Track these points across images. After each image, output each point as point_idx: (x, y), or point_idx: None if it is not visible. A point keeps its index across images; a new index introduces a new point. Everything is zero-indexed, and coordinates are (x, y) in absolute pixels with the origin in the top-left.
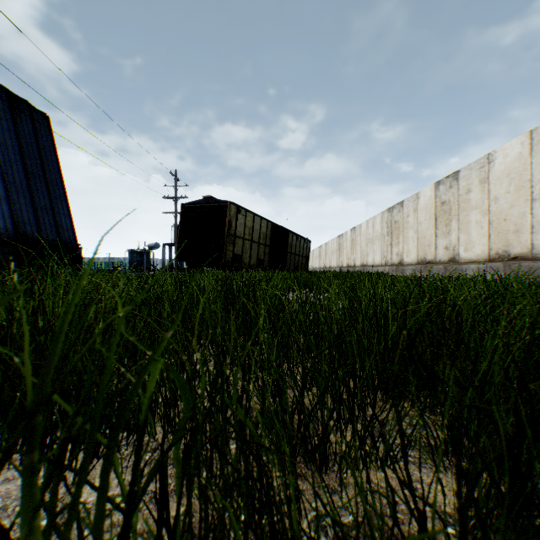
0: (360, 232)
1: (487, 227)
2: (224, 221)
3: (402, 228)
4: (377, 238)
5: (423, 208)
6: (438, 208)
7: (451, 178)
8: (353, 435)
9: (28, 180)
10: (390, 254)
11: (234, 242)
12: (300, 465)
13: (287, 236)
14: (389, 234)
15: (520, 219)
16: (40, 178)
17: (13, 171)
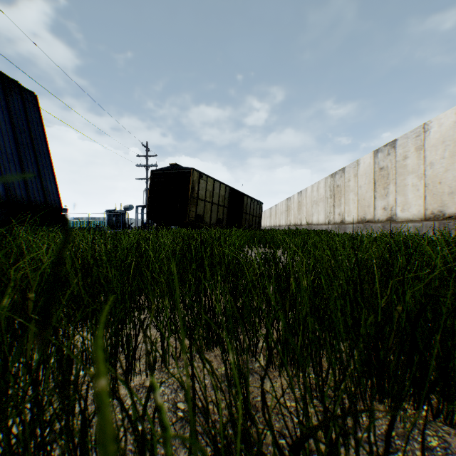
0: (306, 195)
1: (423, 189)
2: (188, 185)
3: (344, 191)
4: (321, 200)
5: (362, 174)
6: (376, 173)
7: (389, 146)
8: None
9: (18, 150)
10: (332, 214)
11: (196, 204)
12: None
13: (242, 199)
14: (332, 197)
15: (454, 182)
16: (29, 148)
17: (4, 142)
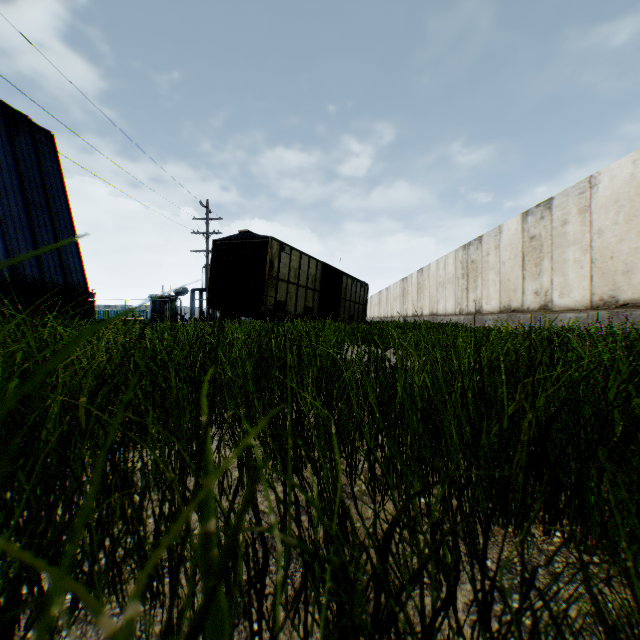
0: (429, 274)
1: (588, 267)
2: (265, 261)
3: (481, 269)
4: (450, 281)
5: (506, 245)
6: (526, 245)
7: (543, 207)
8: (484, 639)
9: (27, 212)
10: (465, 300)
11: (276, 286)
12: None
13: (340, 279)
14: (464, 277)
15: (631, 257)
16: (43, 209)
17: (9, 201)
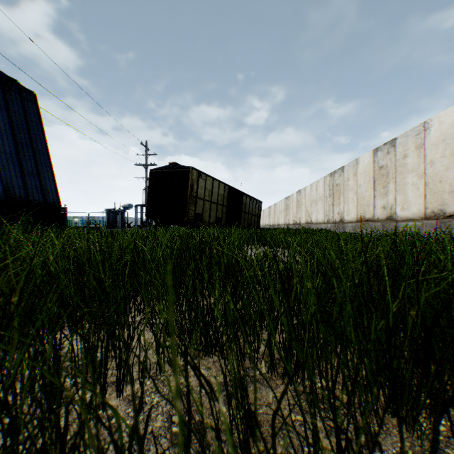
0: (305, 194)
1: (423, 188)
2: (187, 184)
3: (343, 190)
4: (320, 199)
5: (362, 172)
6: (376, 172)
7: (389, 145)
8: None
9: (17, 149)
10: (331, 213)
11: (195, 203)
12: None
13: (241, 198)
14: (331, 196)
15: None
16: (28, 147)
17: (3, 141)
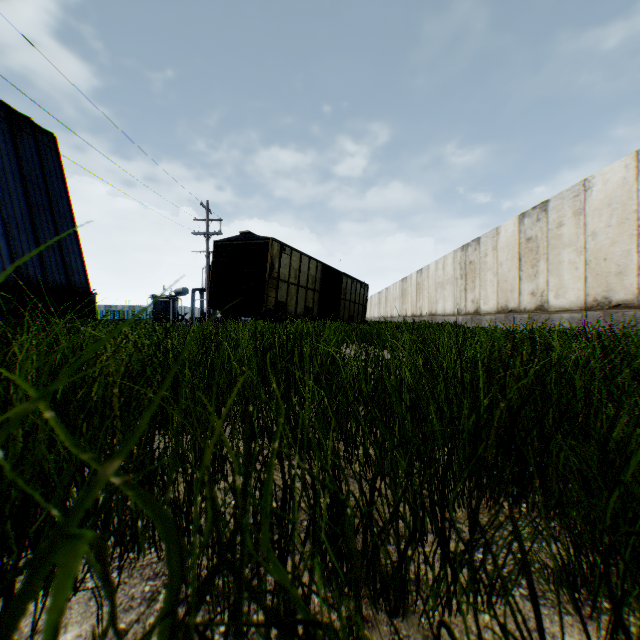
0: (428, 275)
1: (583, 268)
2: (265, 261)
3: (479, 269)
4: (448, 282)
5: (504, 246)
6: (522, 246)
7: (539, 209)
8: (445, 565)
9: (30, 213)
10: (464, 301)
11: (277, 287)
12: (365, 601)
13: (340, 280)
14: (463, 278)
15: (623, 259)
16: (46, 210)
17: (12, 202)
